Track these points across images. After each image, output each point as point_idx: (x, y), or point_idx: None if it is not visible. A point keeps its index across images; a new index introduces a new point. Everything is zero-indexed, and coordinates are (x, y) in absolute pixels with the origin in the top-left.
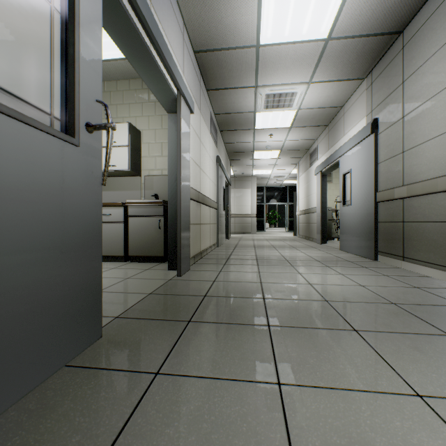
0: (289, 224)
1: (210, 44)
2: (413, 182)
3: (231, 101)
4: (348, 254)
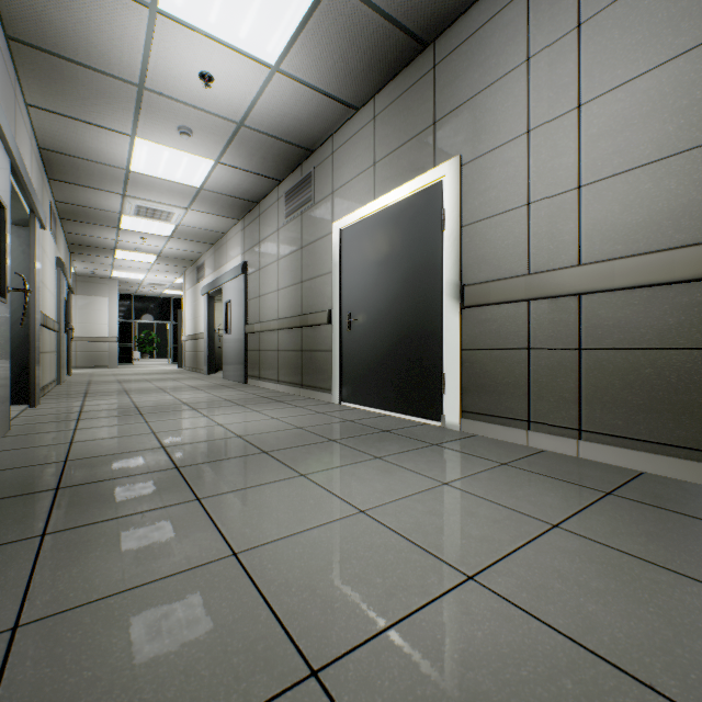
0: (175, 352)
1: (67, 150)
2: (264, 321)
3: (86, 196)
4: (228, 381)
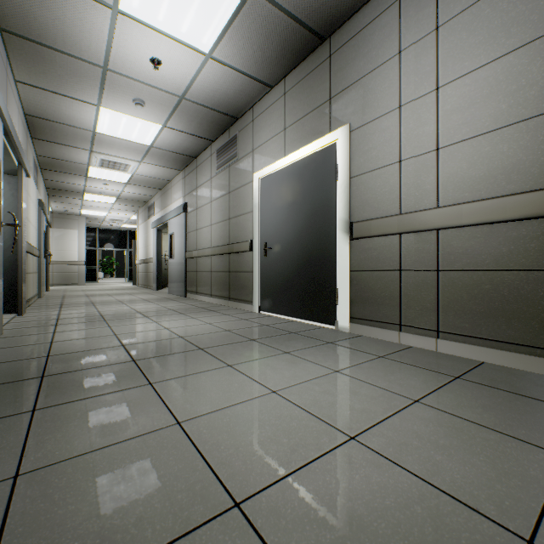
0: (130, 273)
1: (46, 116)
2: (200, 248)
3: (61, 152)
4: (172, 295)
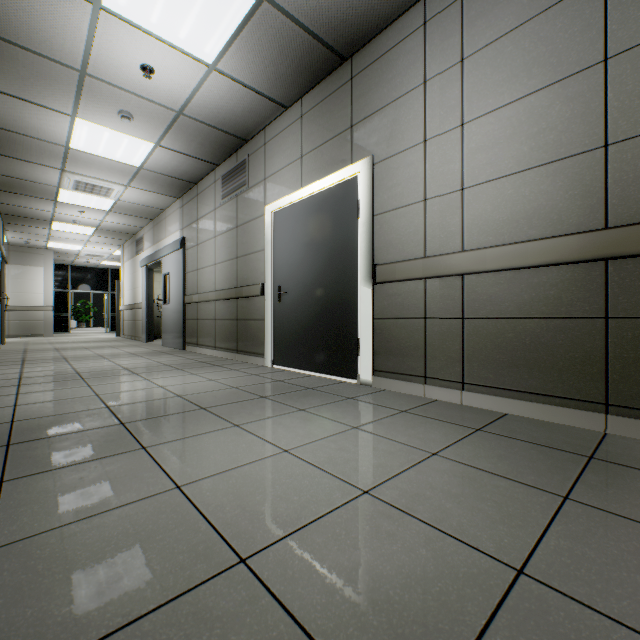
0: (112, 321)
1: (4, 125)
2: (202, 292)
3: (22, 169)
4: (167, 348)
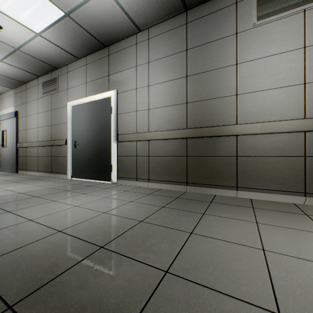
0: None
1: None
2: (29, 141)
3: None
4: (5, 172)
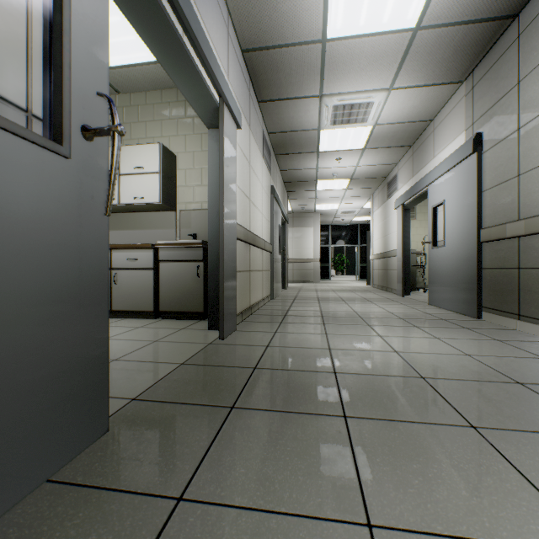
0: (360, 270)
1: (263, 39)
2: (534, 215)
3: (288, 116)
4: (440, 309)
